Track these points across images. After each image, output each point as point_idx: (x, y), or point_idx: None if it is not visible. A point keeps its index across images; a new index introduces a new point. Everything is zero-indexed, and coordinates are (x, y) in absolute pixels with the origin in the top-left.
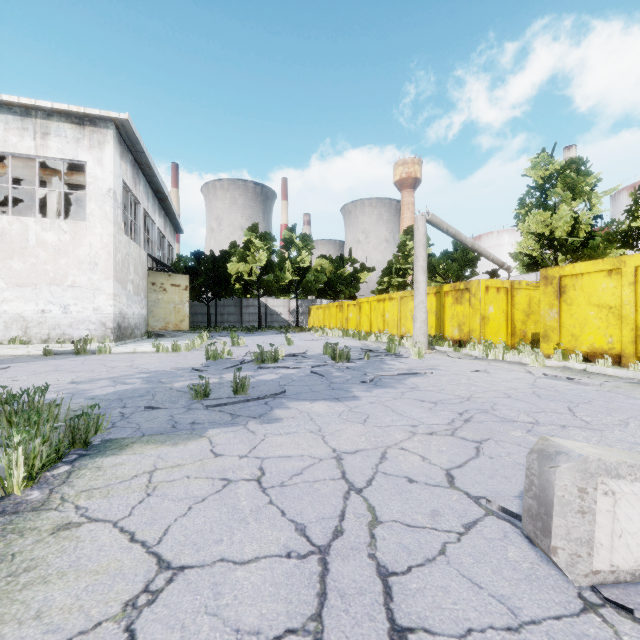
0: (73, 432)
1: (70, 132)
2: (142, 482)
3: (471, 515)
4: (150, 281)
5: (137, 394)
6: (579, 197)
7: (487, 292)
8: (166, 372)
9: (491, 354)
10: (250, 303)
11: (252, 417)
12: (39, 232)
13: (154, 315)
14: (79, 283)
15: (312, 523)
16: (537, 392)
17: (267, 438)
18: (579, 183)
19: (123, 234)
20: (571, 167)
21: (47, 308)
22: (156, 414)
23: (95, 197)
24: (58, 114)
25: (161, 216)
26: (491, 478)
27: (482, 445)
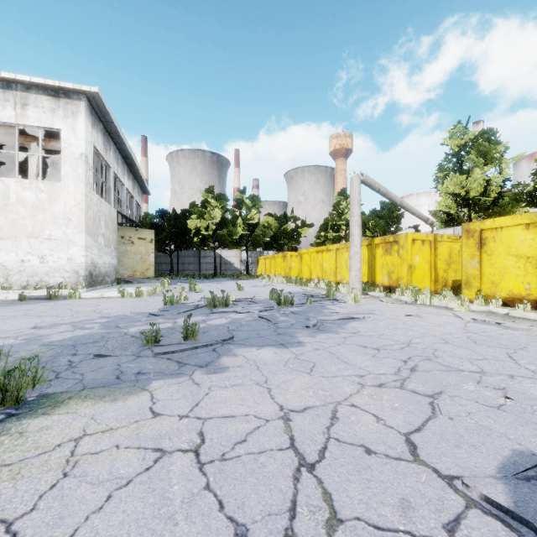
0: (3, 389)
1: (47, 103)
2: (63, 455)
3: (449, 508)
4: (119, 235)
5: (91, 340)
6: (490, 162)
7: (413, 244)
8: (125, 317)
9: (419, 299)
10: (207, 254)
11: (199, 366)
12: (19, 191)
13: (123, 264)
14: (55, 236)
15: (256, 523)
16: (472, 337)
17: (211, 392)
18: (490, 150)
19: (94, 193)
20: (483, 137)
21: (26, 258)
22: (104, 362)
23: (69, 160)
24: (36, 87)
25: (130, 179)
26: (458, 447)
27: (437, 401)
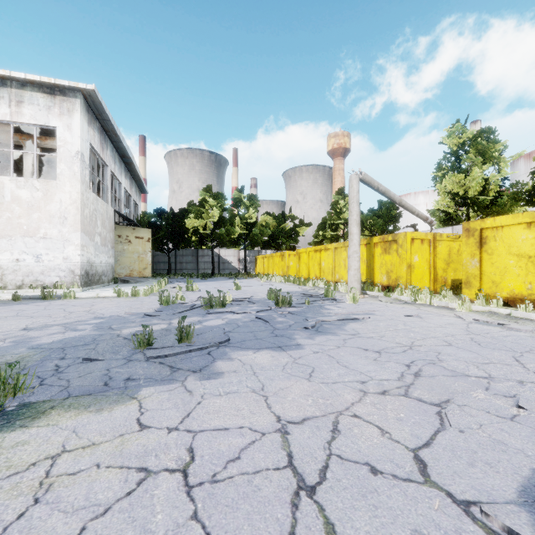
0: None
1: (42, 101)
2: (37, 476)
3: None
4: (117, 234)
5: (82, 342)
6: (489, 161)
7: (413, 243)
8: (119, 317)
9: (419, 299)
10: (205, 253)
11: (192, 371)
12: (14, 189)
13: (120, 263)
14: (50, 235)
15: None
16: (475, 339)
17: (204, 400)
18: (489, 149)
19: (91, 192)
20: (482, 136)
21: (21, 257)
22: (92, 367)
23: (65, 159)
24: (31, 84)
25: (127, 178)
26: (472, 465)
27: (445, 411)
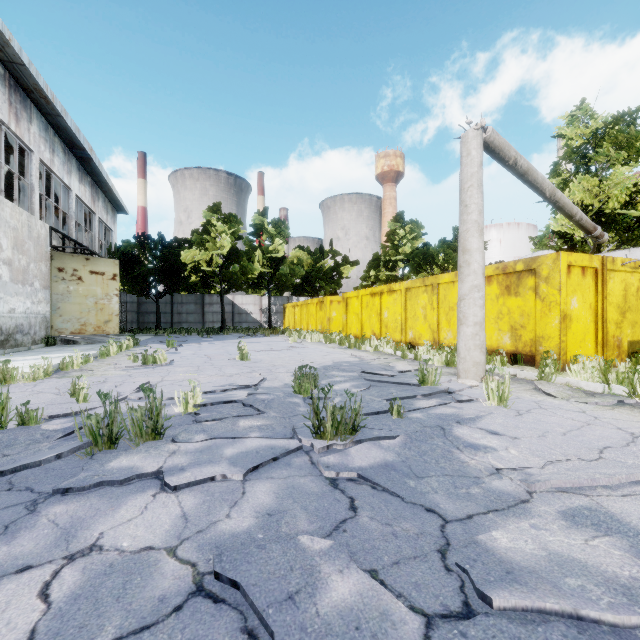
0: None
1: None
2: None
3: None
4: (55, 266)
5: None
6: (636, 158)
7: (569, 274)
8: None
9: None
10: (214, 300)
11: None
12: None
13: (62, 313)
14: None
15: None
16: None
17: None
18: (637, 139)
19: None
20: (620, 122)
21: None
22: None
23: None
24: None
25: (85, 183)
26: None
27: None
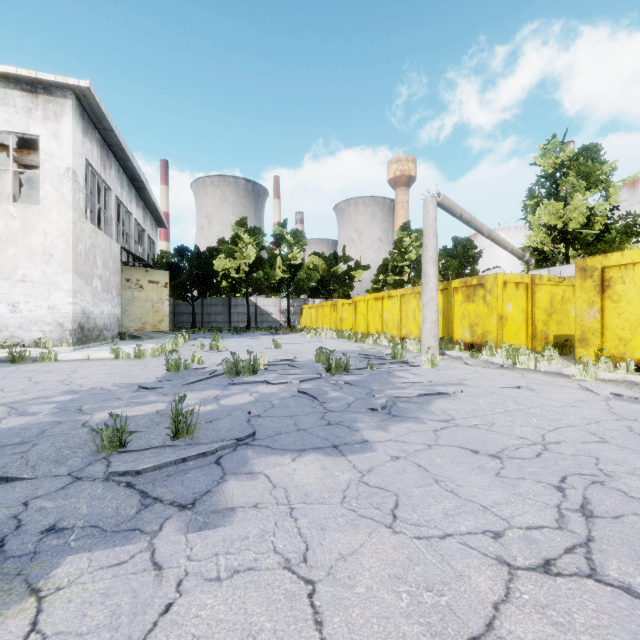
0: None
1: (20, 101)
2: None
3: None
4: (124, 277)
5: (18, 439)
6: (594, 186)
7: (505, 288)
8: (102, 391)
9: (519, 362)
10: (239, 302)
11: (178, 506)
12: None
13: (129, 315)
14: (31, 277)
15: None
16: (636, 429)
17: (180, 599)
18: (594, 171)
19: (87, 222)
20: (584, 154)
21: None
22: (0, 497)
23: (50, 177)
24: (5, 79)
25: (139, 207)
26: None
27: None
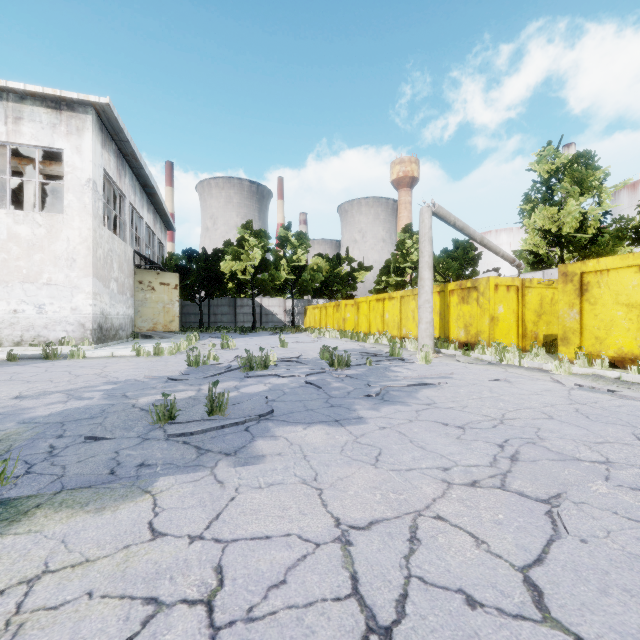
0: None
1: (45, 117)
2: (4, 611)
3: None
4: (137, 279)
5: (87, 415)
6: (587, 192)
7: (496, 291)
8: (137, 382)
9: (505, 359)
10: (244, 303)
11: (225, 454)
12: (11, 225)
13: (141, 315)
14: (55, 281)
15: None
16: (581, 410)
17: (239, 495)
18: (588, 177)
19: (105, 228)
20: (578, 161)
21: (20, 308)
22: (97, 449)
23: (73, 188)
24: (32, 97)
25: (150, 212)
26: (605, 594)
27: (558, 512)
